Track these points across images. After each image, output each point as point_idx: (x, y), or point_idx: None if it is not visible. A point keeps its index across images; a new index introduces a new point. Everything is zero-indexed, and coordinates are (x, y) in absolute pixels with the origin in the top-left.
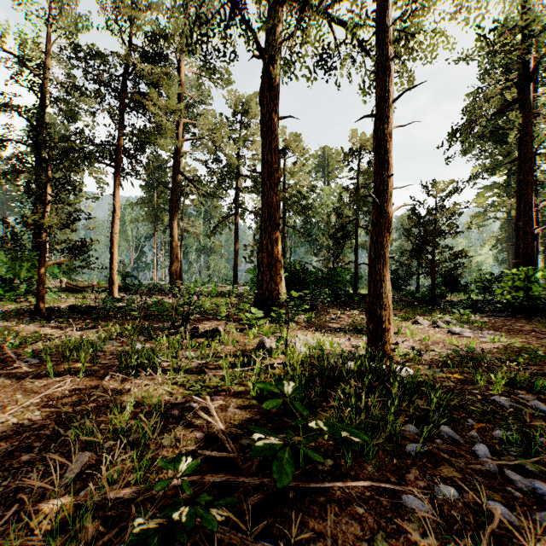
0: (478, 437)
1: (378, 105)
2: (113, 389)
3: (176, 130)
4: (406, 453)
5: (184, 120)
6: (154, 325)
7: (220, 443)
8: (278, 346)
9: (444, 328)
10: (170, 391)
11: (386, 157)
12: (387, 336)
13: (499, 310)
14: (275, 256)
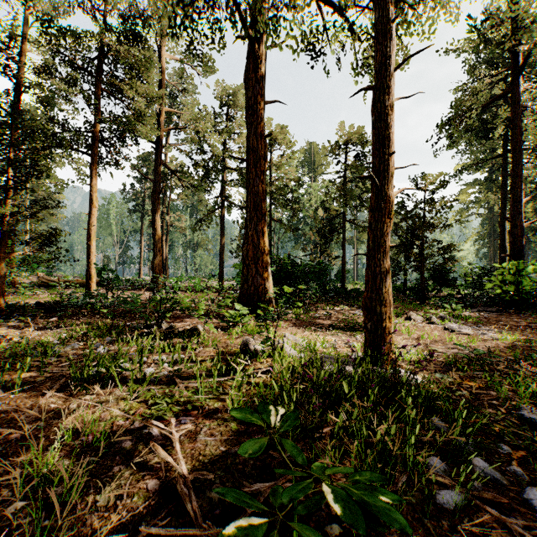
0: (523, 474)
1: (377, 73)
2: (54, 409)
3: (159, 119)
4: (438, 507)
5: (168, 109)
6: (128, 323)
7: (180, 497)
8: (264, 349)
9: (439, 325)
10: (127, 410)
11: (387, 132)
12: (388, 336)
13: (488, 304)
14: (261, 248)
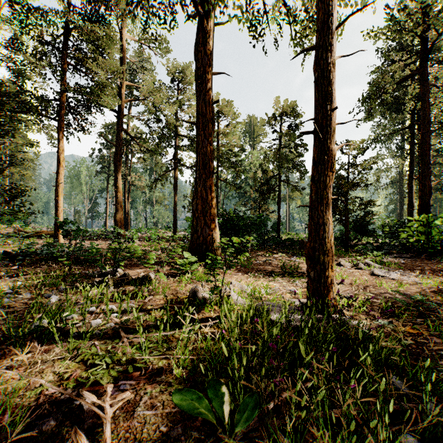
0: None
1: (320, 32)
2: None
3: (120, 91)
4: None
5: (128, 83)
6: (85, 271)
7: None
8: (211, 297)
9: (366, 270)
10: (62, 373)
11: (330, 89)
12: (330, 284)
13: (402, 251)
14: (209, 202)
